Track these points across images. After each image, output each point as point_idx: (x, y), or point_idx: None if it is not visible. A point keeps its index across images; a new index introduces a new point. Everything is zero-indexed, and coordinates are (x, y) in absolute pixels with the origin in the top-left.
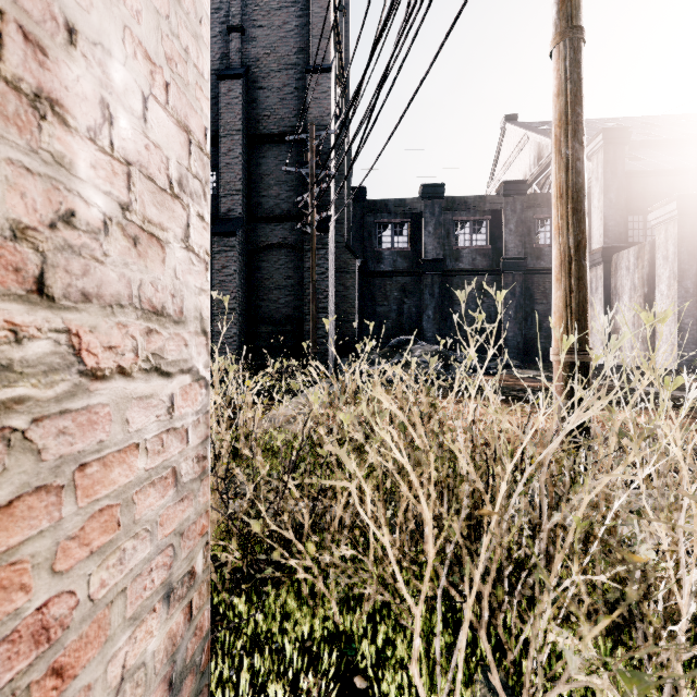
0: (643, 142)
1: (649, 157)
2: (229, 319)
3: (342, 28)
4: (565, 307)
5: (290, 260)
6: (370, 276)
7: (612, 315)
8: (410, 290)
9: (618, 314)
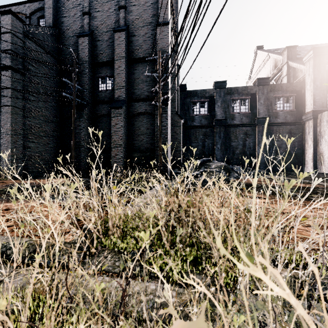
0: None
1: None
2: (118, 150)
3: (174, 6)
4: None
5: (148, 120)
6: (188, 128)
7: (318, 146)
8: (208, 135)
9: (321, 145)
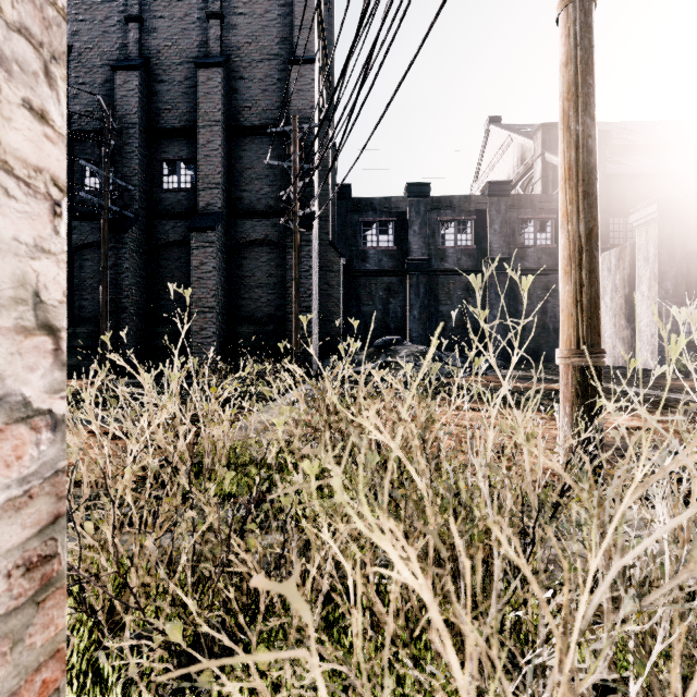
0: (622, 146)
1: (628, 161)
2: (208, 318)
3: (327, 22)
4: (575, 304)
5: (272, 258)
6: (355, 275)
7: None
8: (395, 289)
9: None
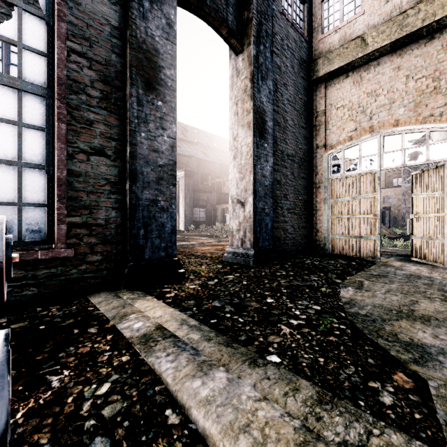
0: (181, 138)
1: (182, 146)
2: None
3: None
4: None
5: None
6: None
7: None
8: None
9: None
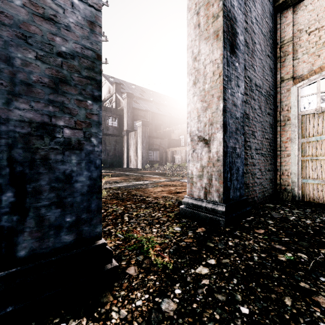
0: (139, 97)
1: (140, 103)
2: None
3: None
4: None
5: None
6: None
7: (129, 152)
8: None
9: (130, 151)
